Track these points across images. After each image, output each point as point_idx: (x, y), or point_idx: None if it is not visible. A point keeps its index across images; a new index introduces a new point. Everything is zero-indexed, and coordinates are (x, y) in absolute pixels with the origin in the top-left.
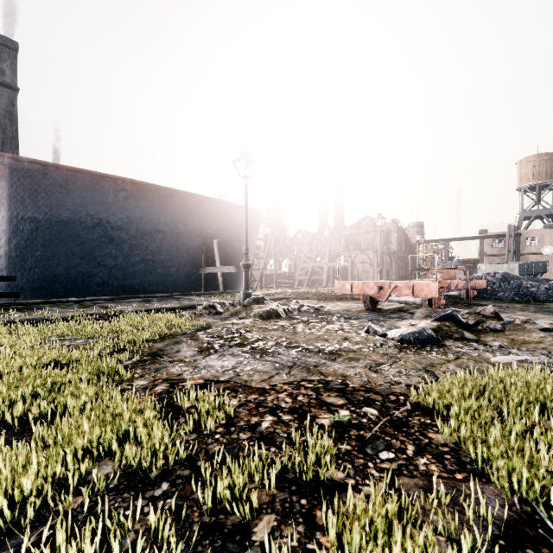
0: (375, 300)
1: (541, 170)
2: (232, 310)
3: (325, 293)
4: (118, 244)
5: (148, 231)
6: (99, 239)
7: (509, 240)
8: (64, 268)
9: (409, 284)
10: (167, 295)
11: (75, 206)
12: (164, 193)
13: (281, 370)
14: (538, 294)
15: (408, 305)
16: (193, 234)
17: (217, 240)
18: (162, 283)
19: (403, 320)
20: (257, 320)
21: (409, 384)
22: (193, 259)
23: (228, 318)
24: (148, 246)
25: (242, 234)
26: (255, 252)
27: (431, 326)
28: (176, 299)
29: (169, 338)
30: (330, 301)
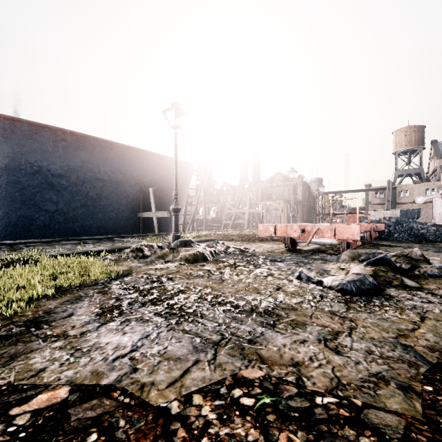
0: (295, 241)
1: (411, 139)
2: (159, 253)
3: (247, 235)
4: (59, 190)
5: (88, 179)
6: (40, 186)
7: (388, 192)
8: (4, 212)
9: (330, 227)
10: (104, 237)
11: (14, 153)
12: (103, 145)
13: (202, 352)
14: (428, 235)
15: (323, 246)
16: (131, 183)
17: (152, 188)
18: (103, 227)
19: (330, 264)
20: (183, 264)
21: (403, 385)
22: (132, 205)
23: (154, 262)
24: (88, 193)
25: None
26: (188, 200)
27: (367, 271)
28: (112, 241)
29: (73, 291)
30: (253, 242)
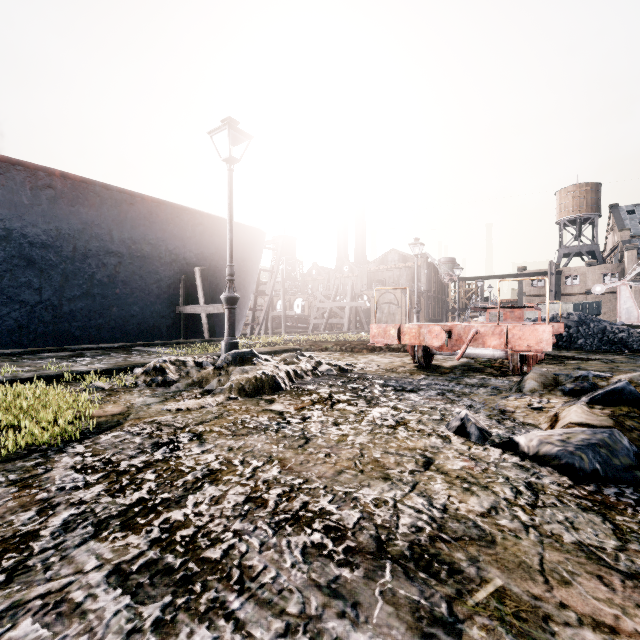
0: (430, 353)
1: (581, 202)
2: (195, 376)
3: (350, 341)
4: (43, 269)
5: (93, 251)
6: (9, 261)
7: (550, 279)
8: None
9: (498, 329)
10: (117, 345)
11: None
12: (118, 197)
13: None
14: (630, 341)
15: (473, 359)
16: (165, 259)
17: (200, 268)
18: (120, 328)
19: (511, 398)
20: (234, 399)
21: None
22: (167, 294)
23: (180, 393)
24: (94, 274)
25: (237, 262)
26: (258, 289)
27: (599, 418)
28: (127, 352)
29: None
30: (359, 353)
